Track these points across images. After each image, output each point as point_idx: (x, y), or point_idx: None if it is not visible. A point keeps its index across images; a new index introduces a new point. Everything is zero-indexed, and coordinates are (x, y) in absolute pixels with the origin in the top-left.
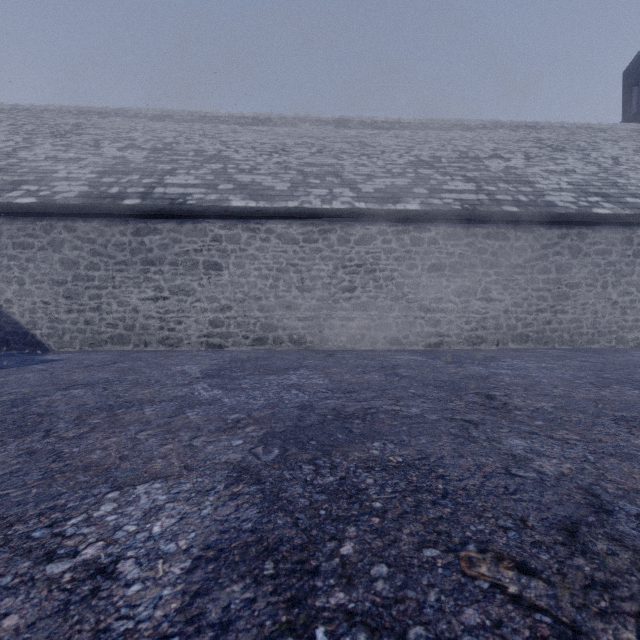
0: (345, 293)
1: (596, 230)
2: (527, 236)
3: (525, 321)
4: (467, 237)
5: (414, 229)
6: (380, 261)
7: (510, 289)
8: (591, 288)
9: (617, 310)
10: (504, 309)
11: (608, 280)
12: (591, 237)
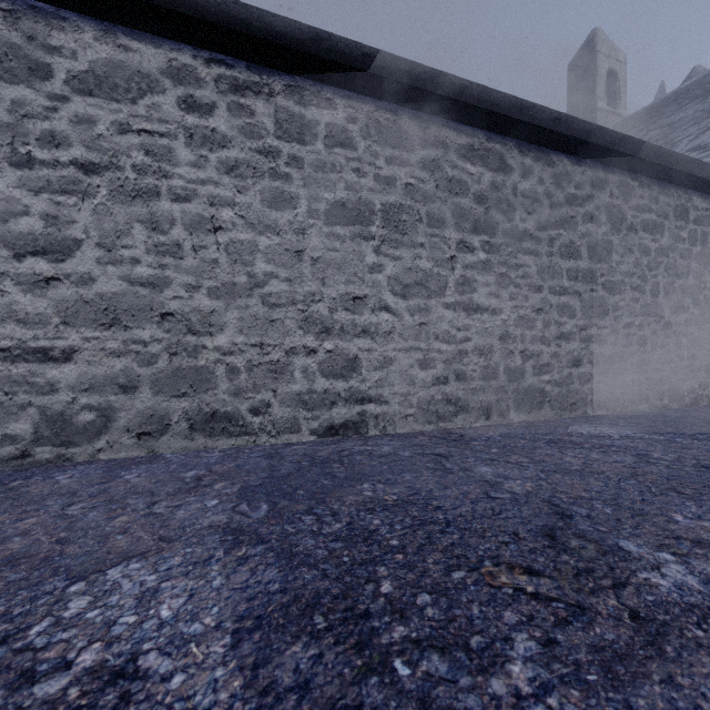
0: (27, 259)
1: (644, 183)
2: (542, 170)
3: (539, 359)
4: (425, 145)
5: (287, 89)
6: (173, 165)
7: (512, 286)
8: (638, 294)
9: (670, 338)
10: (501, 331)
11: (659, 281)
12: (638, 195)
